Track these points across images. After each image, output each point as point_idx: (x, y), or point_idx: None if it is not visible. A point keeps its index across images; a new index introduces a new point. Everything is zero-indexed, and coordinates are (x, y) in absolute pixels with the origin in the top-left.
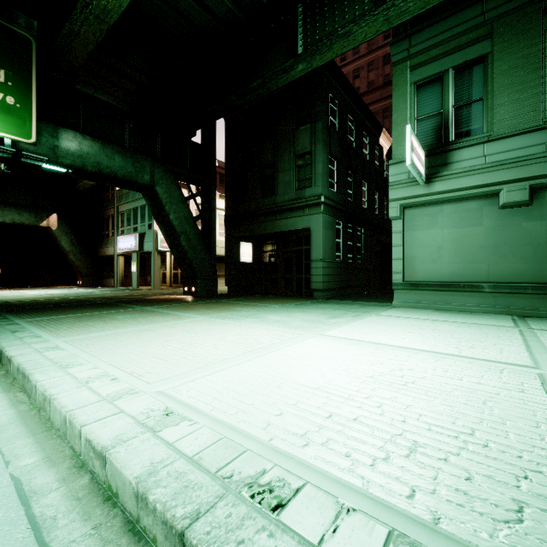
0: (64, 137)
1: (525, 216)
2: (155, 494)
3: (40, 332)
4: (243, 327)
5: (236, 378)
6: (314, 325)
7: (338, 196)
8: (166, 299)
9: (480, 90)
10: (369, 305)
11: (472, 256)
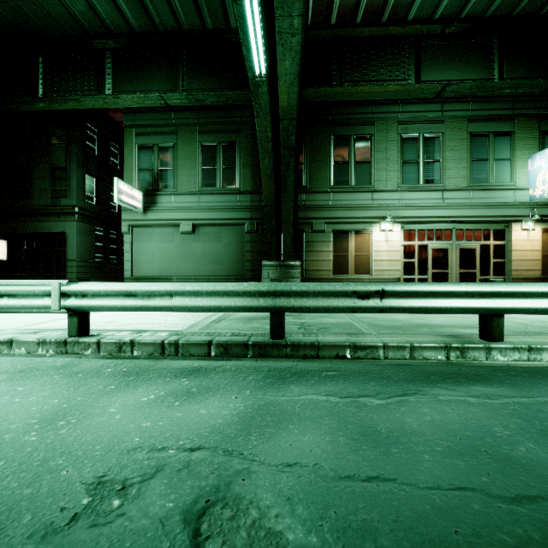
0: None
1: (193, 239)
2: None
3: None
4: None
5: None
6: None
7: (98, 207)
8: None
9: (172, 163)
10: None
11: (169, 261)
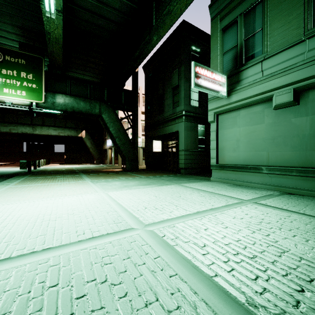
0: (58, 97)
1: (293, 113)
2: None
3: (14, 183)
4: (85, 187)
5: (3, 207)
6: (121, 188)
7: (200, 109)
8: (105, 171)
9: (260, 22)
10: (198, 179)
11: (257, 146)
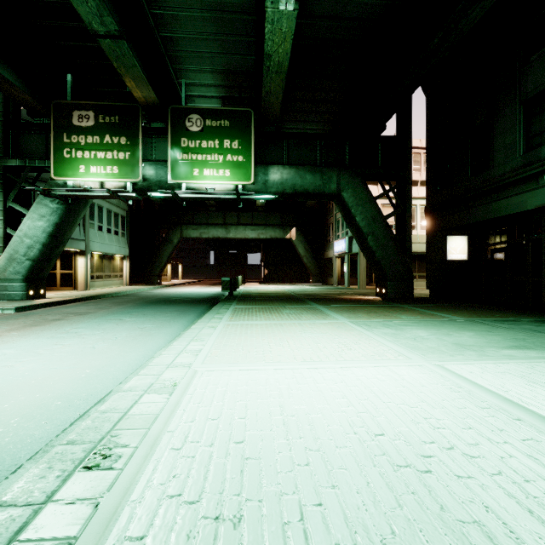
0: (271, 172)
1: None
2: (86, 422)
3: (226, 316)
4: (359, 337)
5: (251, 379)
6: (457, 351)
7: None
8: (349, 299)
9: None
10: None
11: None
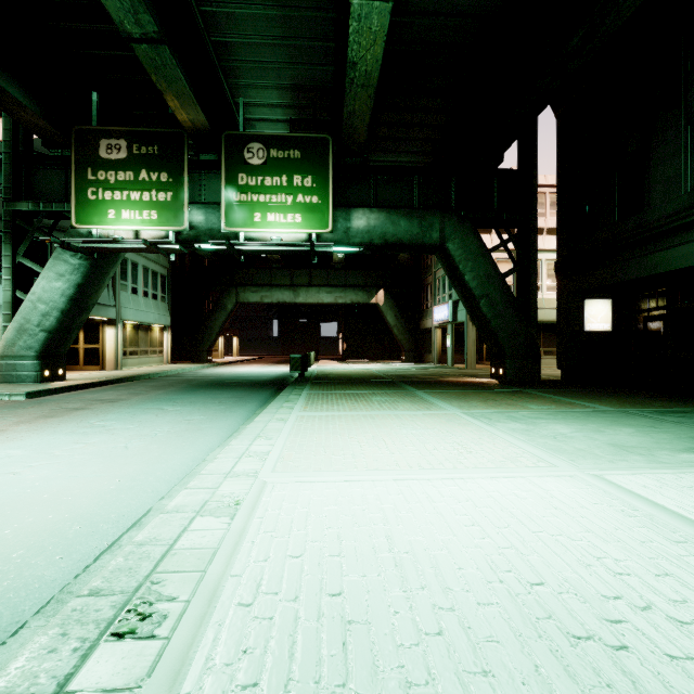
0: (355, 217)
1: None
2: (116, 560)
3: (298, 405)
4: (478, 434)
5: (342, 495)
6: (617, 455)
7: None
8: (456, 382)
9: None
10: None
11: None
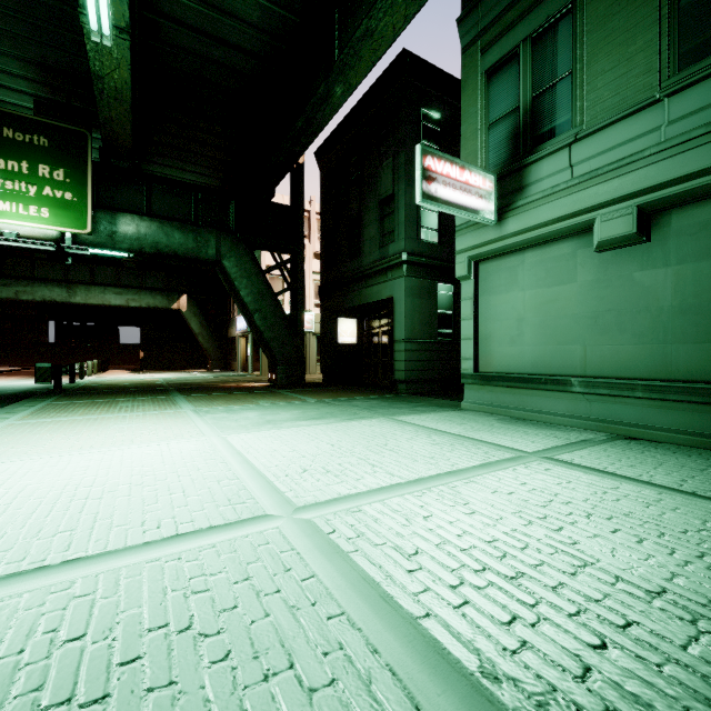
0: (122, 222)
1: (638, 261)
2: None
3: (19, 415)
4: (180, 423)
5: None
6: (259, 426)
7: (443, 249)
8: (230, 387)
9: (568, 58)
10: (435, 405)
11: (562, 333)
